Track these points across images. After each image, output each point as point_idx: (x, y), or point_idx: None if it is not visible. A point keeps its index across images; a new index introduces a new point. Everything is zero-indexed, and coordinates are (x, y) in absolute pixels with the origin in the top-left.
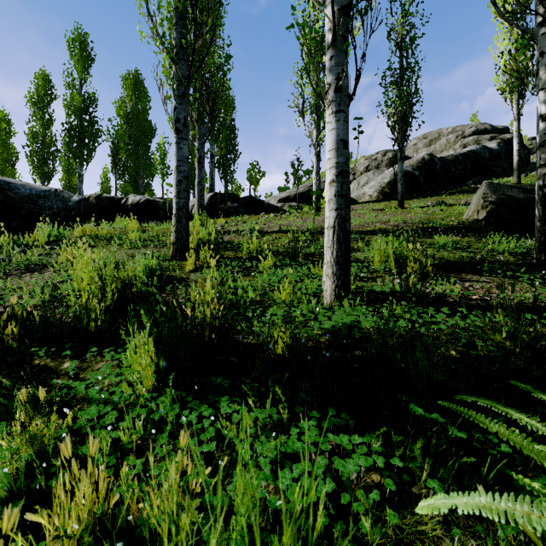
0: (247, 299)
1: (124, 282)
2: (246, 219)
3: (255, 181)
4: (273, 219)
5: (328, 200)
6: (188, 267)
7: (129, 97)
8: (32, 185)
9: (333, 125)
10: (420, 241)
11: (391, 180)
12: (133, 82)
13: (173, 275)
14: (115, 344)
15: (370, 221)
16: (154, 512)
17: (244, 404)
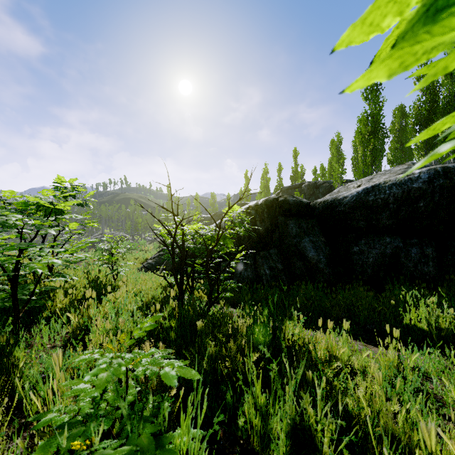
0: None
1: None
2: None
3: None
4: None
5: None
6: None
7: (397, 122)
8: None
9: None
10: None
11: None
12: (399, 113)
13: None
14: None
15: None
16: None
17: None
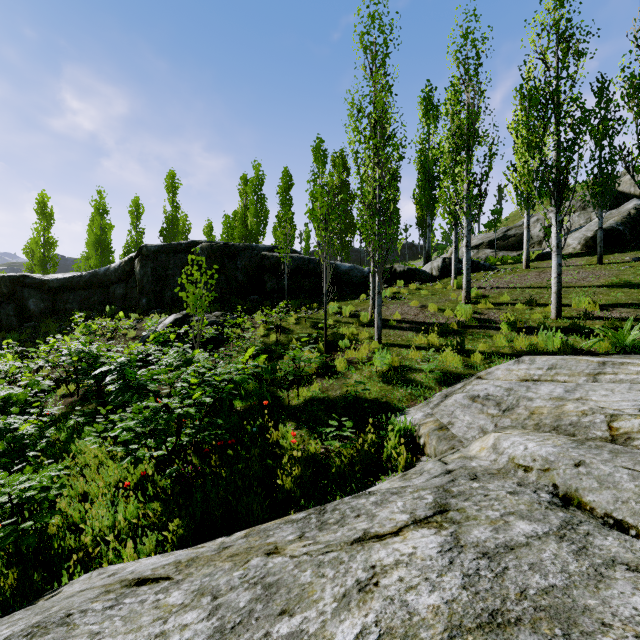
0: (519, 317)
1: (469, 312)
2: (474, 277)
3: (458, 238)
4: (496, 277)
5: (553, 283)
6: (480, 307)
7: (338, 173)
8: (343, 264)
9: (555, 259)
10: (603, 292)
11: (594, 235)
12: (341, 160)
13: (475, 310)
14: (485, 327)
15: (572, 278)
16: (532, 340)
17: (537, 334)
